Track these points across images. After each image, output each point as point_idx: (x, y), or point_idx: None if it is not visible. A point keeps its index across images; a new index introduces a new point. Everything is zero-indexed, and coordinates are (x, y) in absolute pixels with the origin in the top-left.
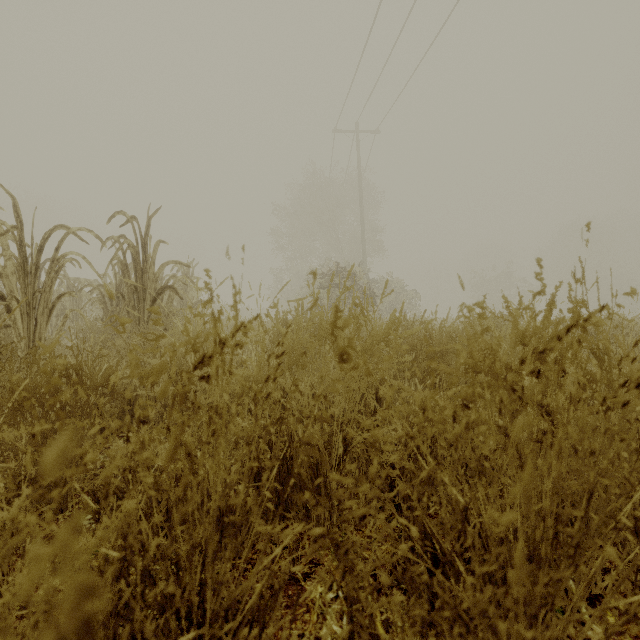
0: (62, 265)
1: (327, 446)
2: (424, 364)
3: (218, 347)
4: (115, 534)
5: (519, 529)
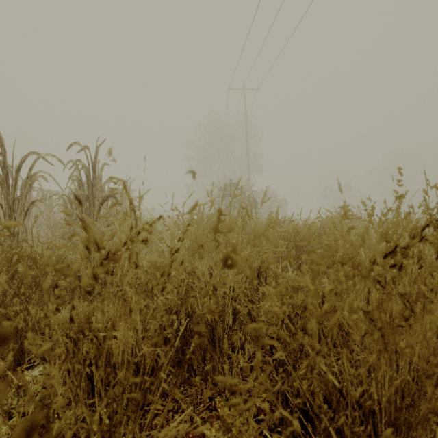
0: (34, 180)
1: (221, 315)
2: (293, 252)
3: (120, 245)
4: (32, 408)
5: (383, 402)
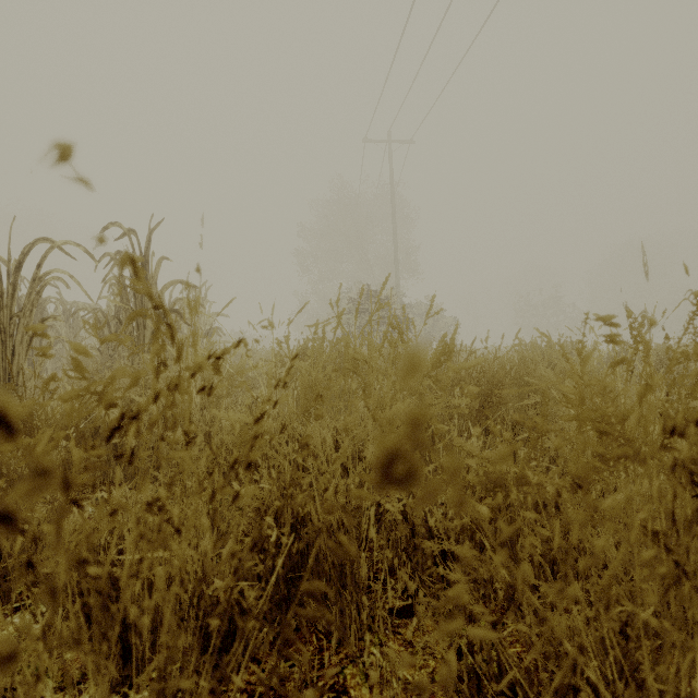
0: (45, 285)
1: (355, 515)
2: (475, 404)
3: (147, 400)
4: None
5: None
